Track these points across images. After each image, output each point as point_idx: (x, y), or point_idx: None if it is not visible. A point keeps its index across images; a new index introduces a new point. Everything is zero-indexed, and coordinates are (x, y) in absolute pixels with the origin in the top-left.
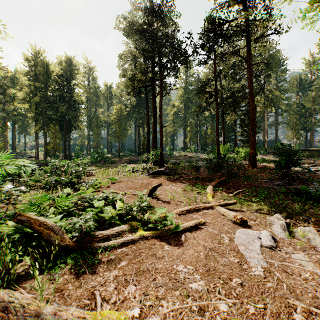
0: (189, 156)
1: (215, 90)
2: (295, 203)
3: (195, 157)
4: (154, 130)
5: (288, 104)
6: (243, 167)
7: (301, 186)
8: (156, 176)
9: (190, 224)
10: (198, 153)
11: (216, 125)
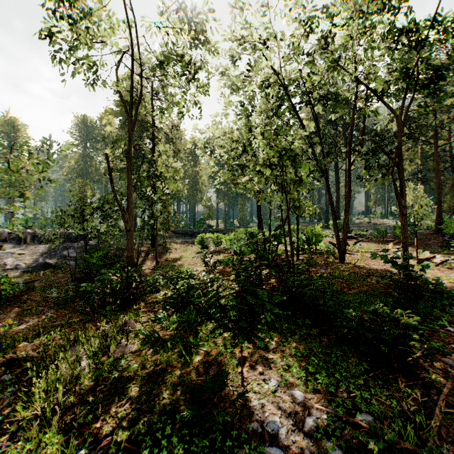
0: (374, 223)
1: None
2: (440, 250)
3: (382, 224)
4: (337, 200)
5: None
6: (421, 233)
7: (451, 243)
8: (348, 240)
9: (379, 251)
10: (386, 220)
11: None
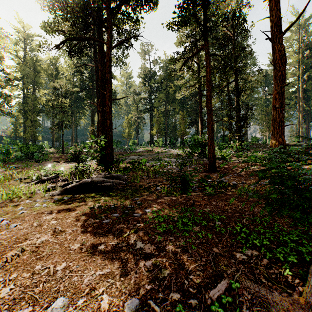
0: (156, 151)
1: (206, 25)
2: None
3: (164, 152)
4: (103, 110)
5: (258, 97)
6: None
7: None
8: (76, 199)
9: None
10: (167, 148)
11: (206, 91)
